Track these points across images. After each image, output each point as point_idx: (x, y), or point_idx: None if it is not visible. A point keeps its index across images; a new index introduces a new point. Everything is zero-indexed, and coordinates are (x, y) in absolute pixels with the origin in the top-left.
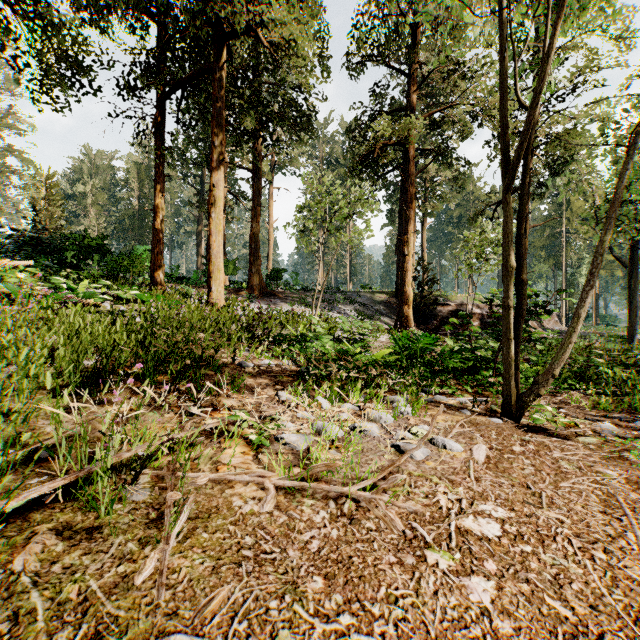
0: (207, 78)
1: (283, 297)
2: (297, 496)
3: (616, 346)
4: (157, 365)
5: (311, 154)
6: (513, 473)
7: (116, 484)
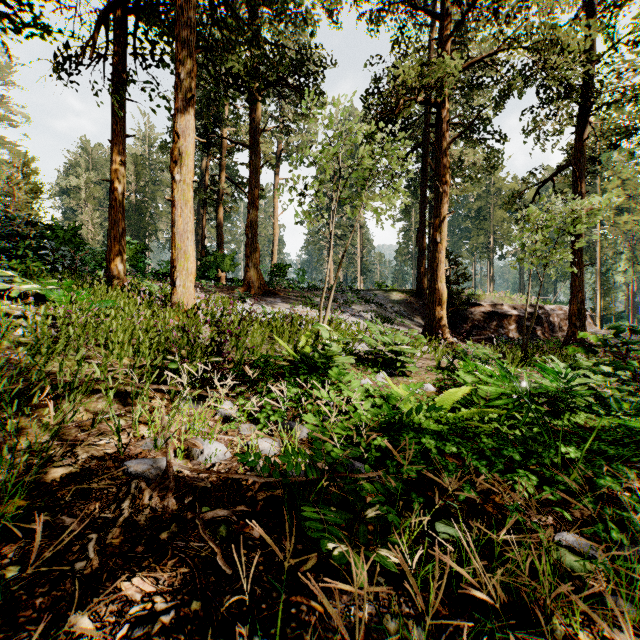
0: None
1: (286, 296)
2: None
3: None
4: None
5: None
6: None
7: None
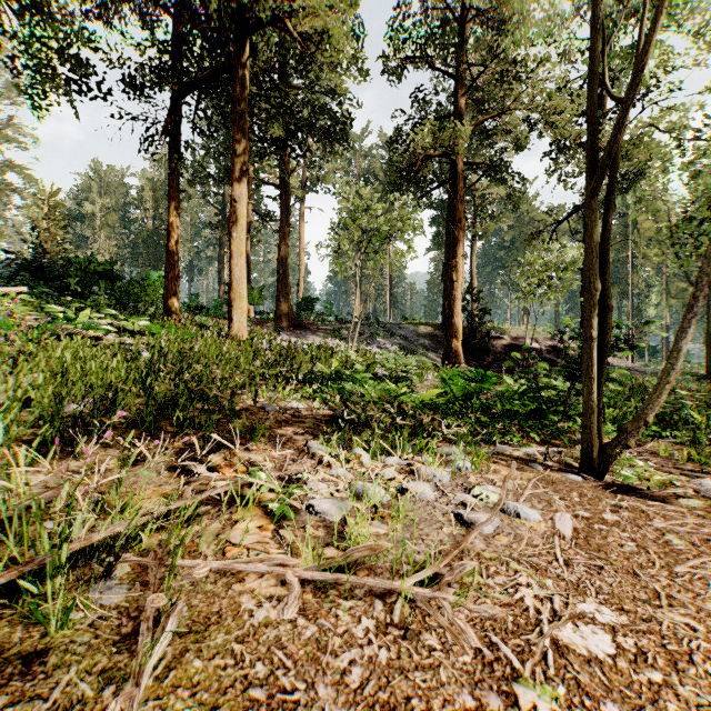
0: (228, 79)
1: (315, 329)
2: (330, 593)
3: (693, 385)
4: (162, 409)
5: (347, 170)
6: (611, 552)
7: (79, 580)
